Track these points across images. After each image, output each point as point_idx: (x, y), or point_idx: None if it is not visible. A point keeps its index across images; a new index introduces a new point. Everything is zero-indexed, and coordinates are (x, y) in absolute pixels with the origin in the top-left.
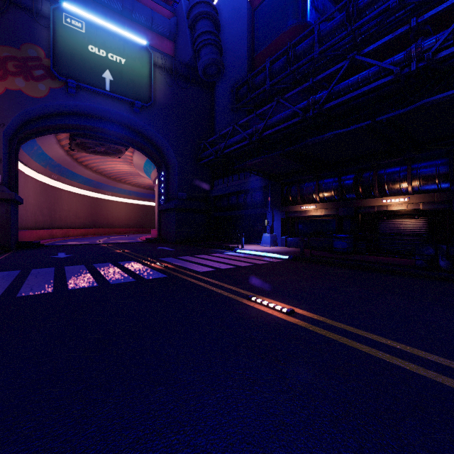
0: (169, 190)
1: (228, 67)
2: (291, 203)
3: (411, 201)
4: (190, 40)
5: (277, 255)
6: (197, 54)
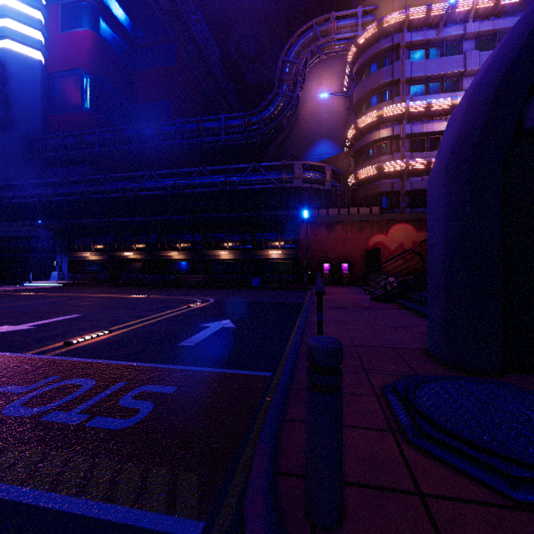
0: None
1: (18, 115)
2: (77, 250)
3: (135, 254)
4: None
5: (56, 284)
6: None
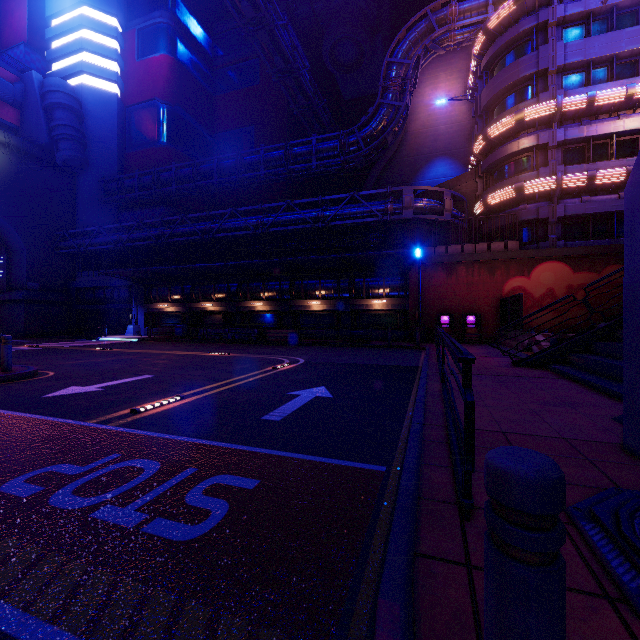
0: (12, 278)
1: (95, 156)
2: (153, 301)
3: (214, 305)
4: (45, 124)
5: (131, 339)
6: (55, 143)
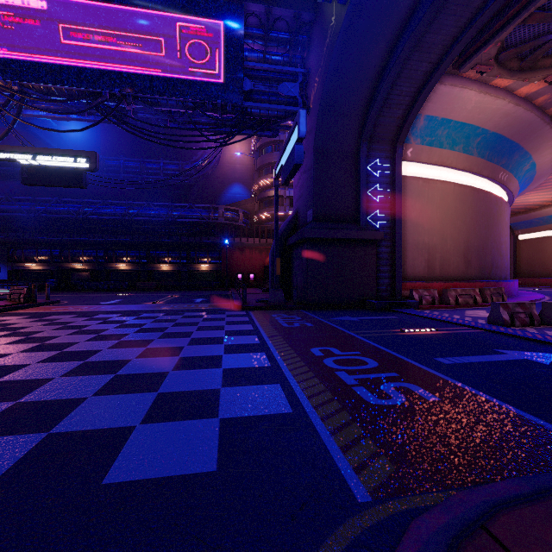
0: None
1: None
2: (16, 260)
3: (83, 265)
4: None
5: None
6: None
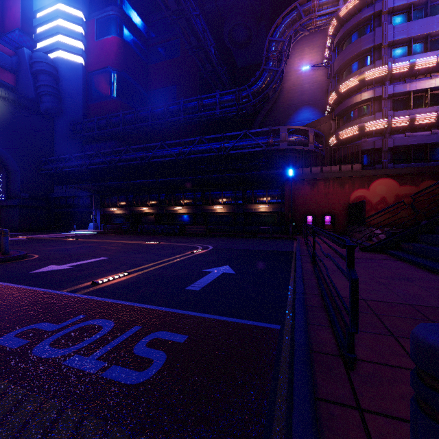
0: (10, 190)
1: (67, 106)
2: (107, 206)
3: (148, 209)
4: (33, 84)
5: (92, 232)
6: (40, 97)
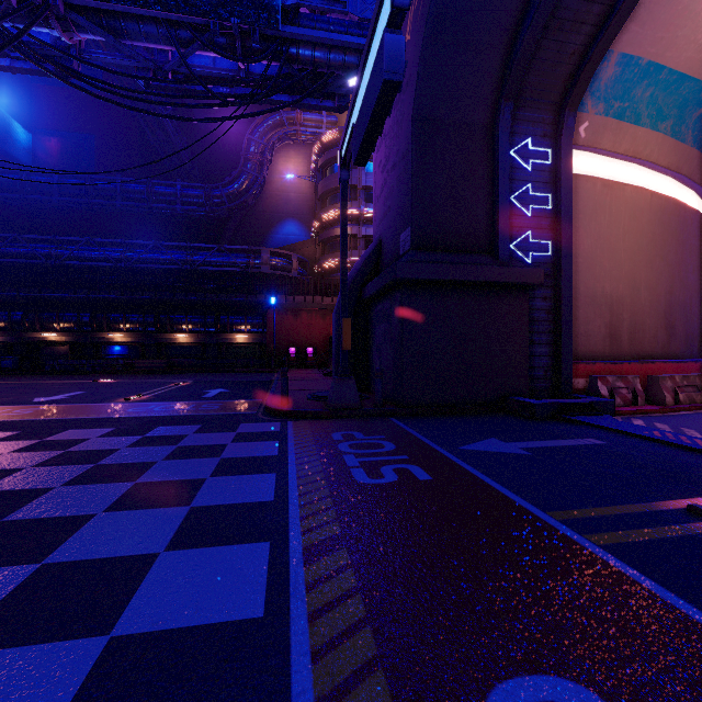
0: None
1: None
2: None
3: (58, 336)
4: None
5: None
6: None
